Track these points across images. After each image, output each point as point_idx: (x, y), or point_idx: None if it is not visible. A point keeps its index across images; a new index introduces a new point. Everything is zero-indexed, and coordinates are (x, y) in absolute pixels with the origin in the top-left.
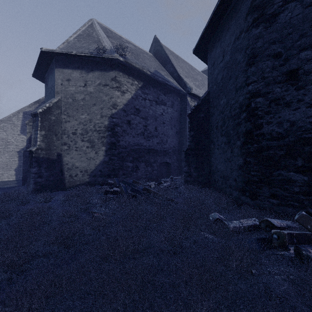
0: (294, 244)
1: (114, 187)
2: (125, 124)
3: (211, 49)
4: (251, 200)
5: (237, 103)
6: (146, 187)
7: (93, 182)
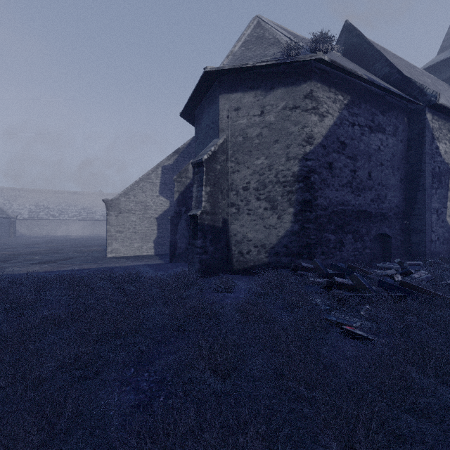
0: None
1: (335, 277)
2: (324, 169)
3: None
4: None
5: None
6: (405, 281)
7: (274, 264)
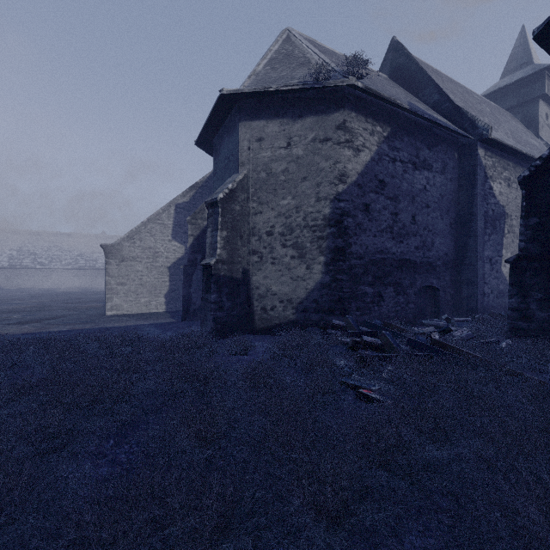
0: None
1: (363, 336)
2: (359, 212)
3: None
4: None
5: None
6: (437, 340)
7: (302, 322)
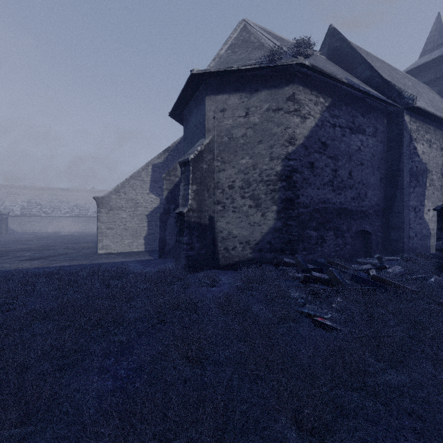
0: None
1: (312, 272)
2: (306, 169)
3: None
4: None
5: None
6: (376, 276)
7: (258, 260)
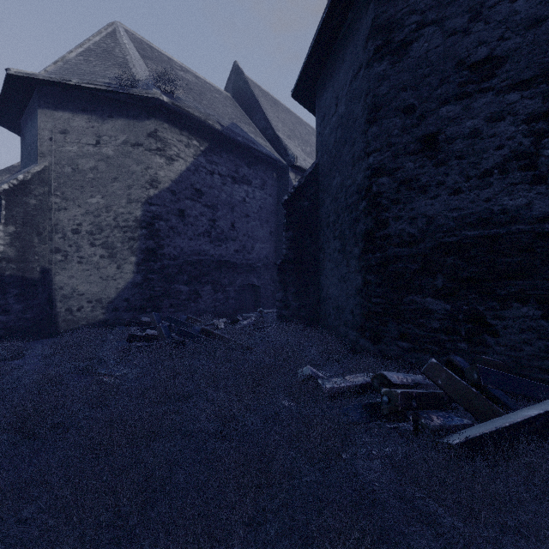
0: (413, 409)
1: (147, 329)
2: (173, 216)
3: (321, 92)
4: (372, 344)
5: (355, 185)
6: (205, 328)
7: (113, 321)
